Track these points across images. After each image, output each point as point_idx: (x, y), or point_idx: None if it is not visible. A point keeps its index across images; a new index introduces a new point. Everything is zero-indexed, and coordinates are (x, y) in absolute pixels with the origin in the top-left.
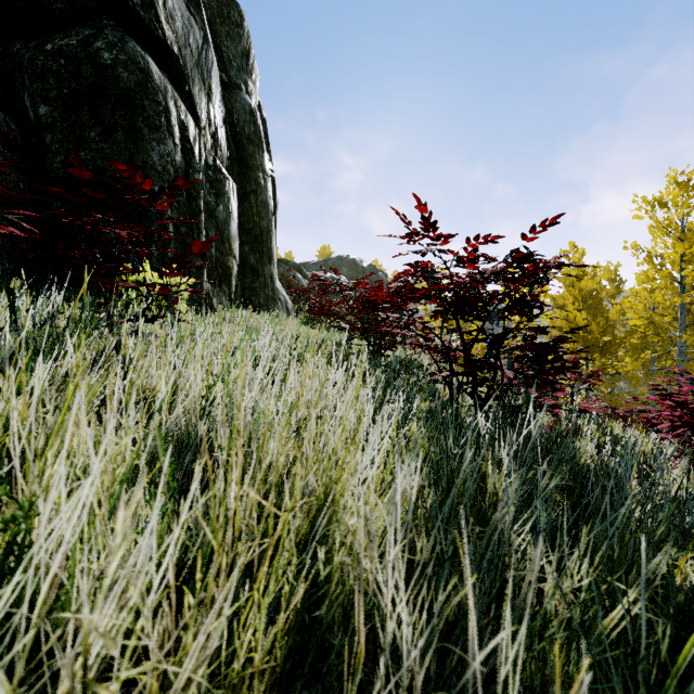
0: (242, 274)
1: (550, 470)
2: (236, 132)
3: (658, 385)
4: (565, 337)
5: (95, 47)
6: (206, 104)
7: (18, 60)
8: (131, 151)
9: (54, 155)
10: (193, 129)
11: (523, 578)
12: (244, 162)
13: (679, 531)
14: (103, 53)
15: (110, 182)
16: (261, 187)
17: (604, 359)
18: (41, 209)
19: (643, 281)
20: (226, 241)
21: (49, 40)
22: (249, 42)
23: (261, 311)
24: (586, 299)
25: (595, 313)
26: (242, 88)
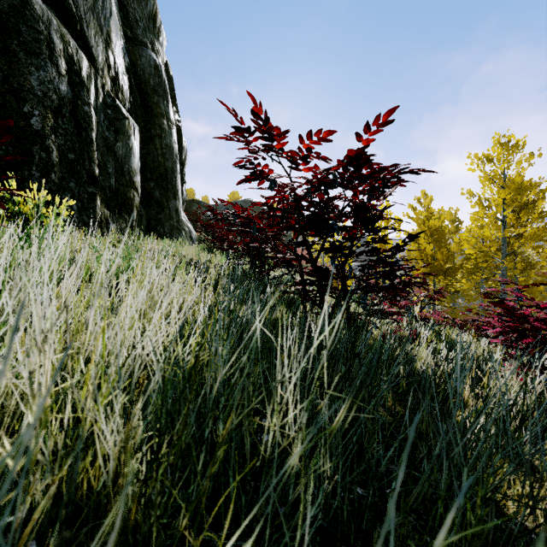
0: (148, 207)
1: (350, 397)
2: (140, 82)
3: (489, 293)
4: (402, 245)
5: None
6: (104, 49)
7: None
8: (5, 72)
9: None
10: (87, 67)
11: (319, 544)
12: (149, 109)
13: (515, 453)
14: None
15: None
16: (166, 132)
17: (446, 280)
18: None
19: (475, 220)
20: (126, 174)
21: None
22: (156, 8)
23: (165, 238)
24: (433, 234)
25: (440, 245)
26: (148, 46)
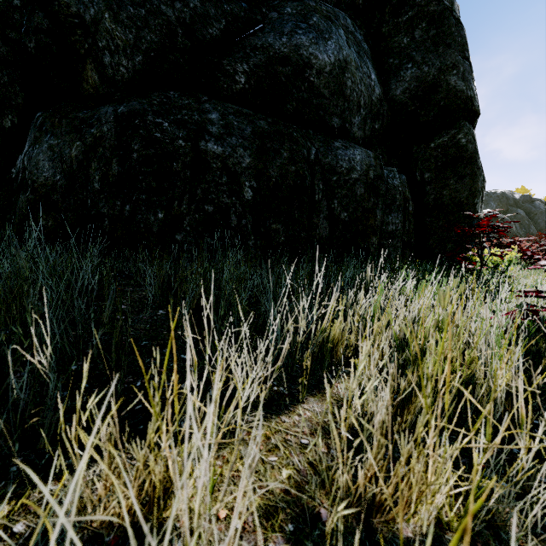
0: None
1: None
2: None
3: None
4: None
5: (457, 138)
6: None
7: (415, 155)
8: (470, 185)
9: (429, 195)
10: None
11: None
12: None
13: None
14: (461, 140)
15: (456, 204)
16: None
17: None
18: (415, 221)
19: None
20: None
21: (431, 141)
22: None
23: None
24: None
25: None
26: None
